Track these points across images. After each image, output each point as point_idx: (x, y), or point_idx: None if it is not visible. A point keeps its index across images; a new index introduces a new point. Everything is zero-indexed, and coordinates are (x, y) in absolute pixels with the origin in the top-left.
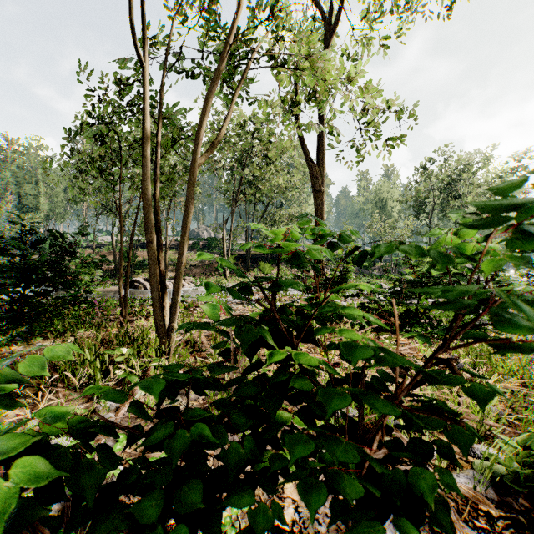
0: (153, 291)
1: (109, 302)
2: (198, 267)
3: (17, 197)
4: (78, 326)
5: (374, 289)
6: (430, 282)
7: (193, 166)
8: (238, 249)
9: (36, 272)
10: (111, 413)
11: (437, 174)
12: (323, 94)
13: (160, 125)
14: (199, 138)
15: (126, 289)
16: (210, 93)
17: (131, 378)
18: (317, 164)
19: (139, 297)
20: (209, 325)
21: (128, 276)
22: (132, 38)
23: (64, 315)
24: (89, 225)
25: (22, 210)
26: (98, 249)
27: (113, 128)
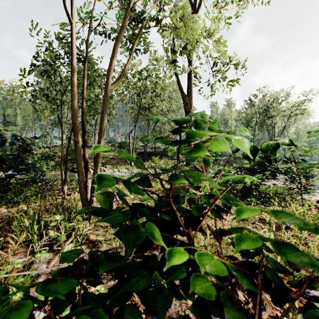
0: (79, 176)
1: (56, 181)
2: (115, 159)
3: (3, 116)
4: (33, 198)
5: (224, 174)
6: (259, 169)
7: (106, 91)
8: (139, 149)
9: (6, 163)
10: (44, 264)
11: (258, 104)
12: (193, 46)
13: (86, 66)
14: (111, 73)
15: (65, 174)
16: (118, 42)
17: (61, 237)
18: (187, 95)
19: (77, 178)
20: (105, 211)
21: (66, 165)
22: (64, 3)
23: (24, 191)
24: (47, 134)
25: (6, 124)
26: (53, 149)
27: (55, 68)
